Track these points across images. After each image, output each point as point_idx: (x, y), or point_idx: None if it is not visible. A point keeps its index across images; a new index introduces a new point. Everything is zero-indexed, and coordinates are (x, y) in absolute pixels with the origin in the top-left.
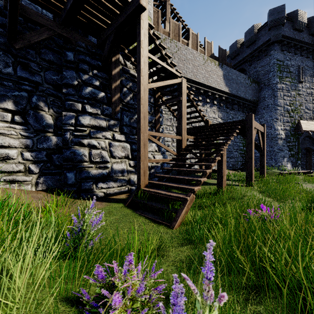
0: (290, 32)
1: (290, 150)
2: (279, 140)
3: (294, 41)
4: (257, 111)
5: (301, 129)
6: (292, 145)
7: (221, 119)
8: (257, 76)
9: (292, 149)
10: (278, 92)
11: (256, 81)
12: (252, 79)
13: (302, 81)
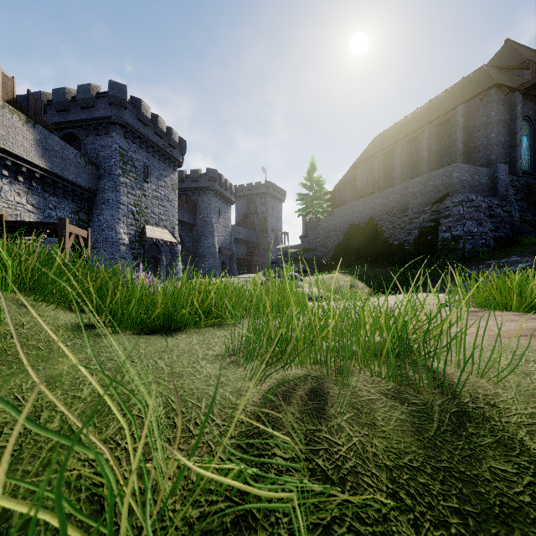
0: (134, 121)
1: (136, 258)
2: (122, 246)
3: (139, 133)
4: (96, 204)
5: (146, 235)
6: (138, 253)
7: (32, 207)
8: (96, 156)
9: (138, 257)
10: (121, 187)
11: (95, 163)
12: (88, 158)
13: (148, 181)
